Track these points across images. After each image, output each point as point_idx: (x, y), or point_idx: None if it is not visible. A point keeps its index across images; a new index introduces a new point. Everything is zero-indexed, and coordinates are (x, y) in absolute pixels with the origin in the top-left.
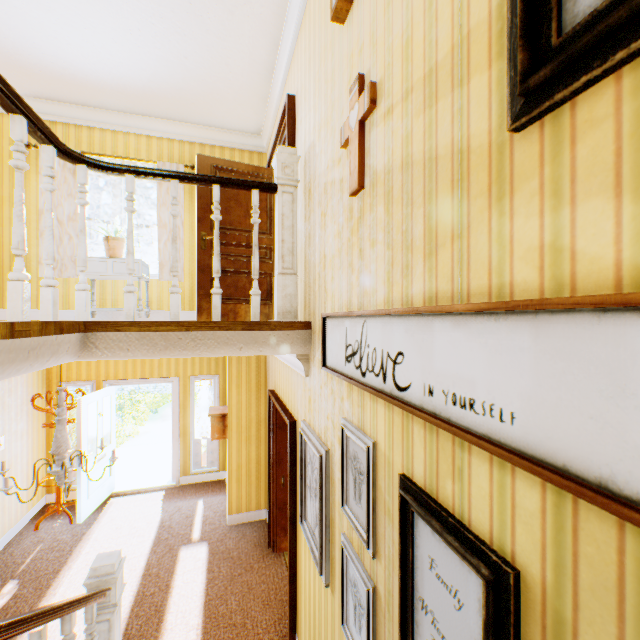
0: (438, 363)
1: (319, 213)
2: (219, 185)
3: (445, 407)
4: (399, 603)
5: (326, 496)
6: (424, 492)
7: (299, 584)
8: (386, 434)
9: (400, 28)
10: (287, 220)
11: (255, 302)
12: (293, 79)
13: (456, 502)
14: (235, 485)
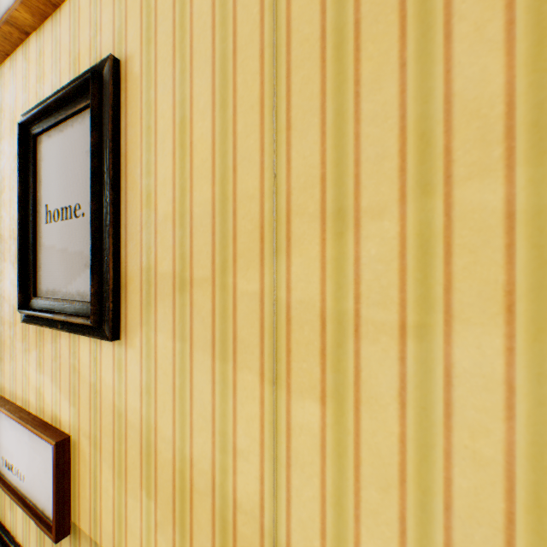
0: (1, 438)
1: None
2: None
3: (4, 467)
4: None
5: None
6: None
7: None
8: None
9: None
10: None
11: None
12: None
13: (13, 524)
14: None
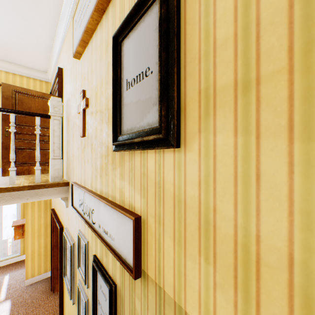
0: (101, 217)
1: (72, 134)
2: (14, 113)
3: (103, 232)
4: (92, 304)
5: (73, 263)
6: (99, 261)
7: (65, 306)
8: (91, 238)
9: (95, 85)
10: (56, 132)
11: (37, 173)
12: (62, 59)
13: (106, 264)
14: (30, 262)
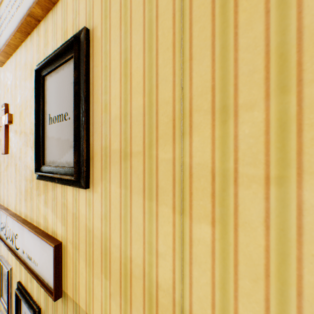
0: (25, 242)
1: None
2: None
3: (27, 258)
4: None
5: None
6: (24, 287)
7: None
8: (15, 264)
9: (19, 103)
10: None
11: None
12: None
13: (31, 289)
14: None
